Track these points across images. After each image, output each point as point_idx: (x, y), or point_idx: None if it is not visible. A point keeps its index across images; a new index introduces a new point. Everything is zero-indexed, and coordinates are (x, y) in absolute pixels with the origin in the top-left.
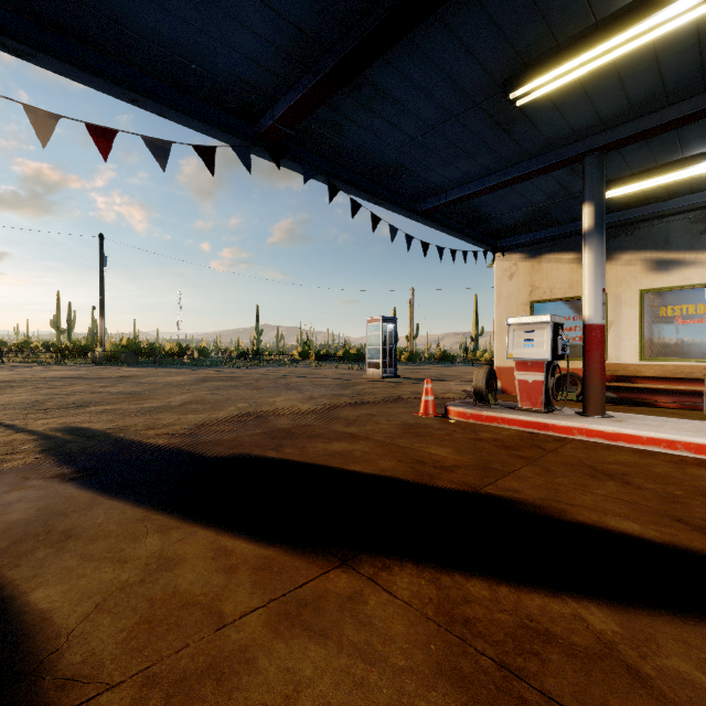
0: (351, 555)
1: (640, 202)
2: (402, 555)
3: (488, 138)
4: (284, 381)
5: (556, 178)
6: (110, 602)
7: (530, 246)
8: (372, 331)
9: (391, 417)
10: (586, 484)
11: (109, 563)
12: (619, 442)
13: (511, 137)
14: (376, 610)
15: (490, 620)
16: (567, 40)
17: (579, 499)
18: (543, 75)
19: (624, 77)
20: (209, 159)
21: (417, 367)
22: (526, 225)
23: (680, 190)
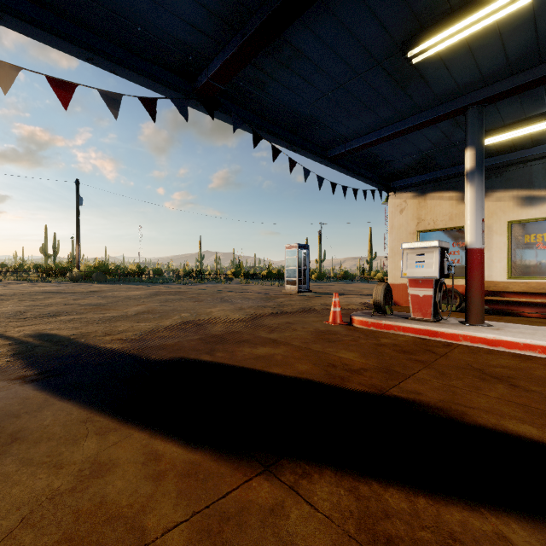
0: (273, 460)
1: (508, 149)
2: (320, 460)
3: (386, 94)
4: (219, 295)
5: (441, 128)
6: (37, 515)
7: (417, 186)
8: (289, 255)
9: (305, 325)
10: (478, 387)
11: (46, 468)
12: (499, 348)
13: (406, 93)
14: (298, 526)
15: (413, 539)
16: (459, 3)
17: (475, 401)
18: (436, 35)
19: (505, 38)
20: (153, 110)
21: (325, 284)
22: (414, 169)
23: (542, 139)
